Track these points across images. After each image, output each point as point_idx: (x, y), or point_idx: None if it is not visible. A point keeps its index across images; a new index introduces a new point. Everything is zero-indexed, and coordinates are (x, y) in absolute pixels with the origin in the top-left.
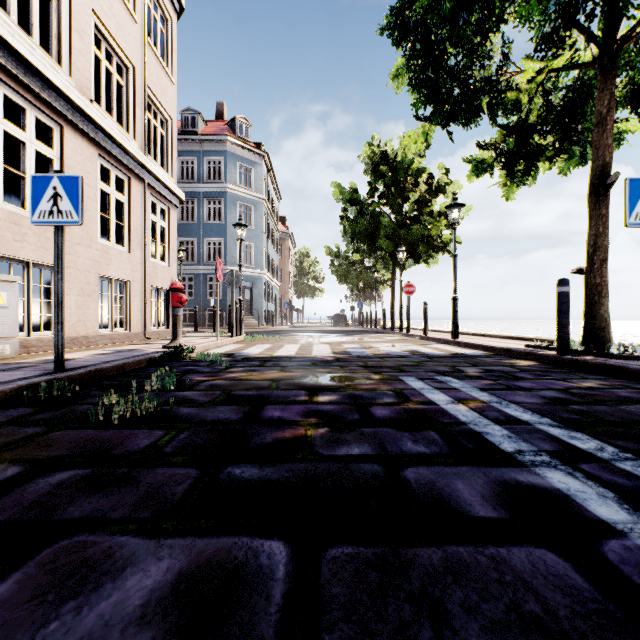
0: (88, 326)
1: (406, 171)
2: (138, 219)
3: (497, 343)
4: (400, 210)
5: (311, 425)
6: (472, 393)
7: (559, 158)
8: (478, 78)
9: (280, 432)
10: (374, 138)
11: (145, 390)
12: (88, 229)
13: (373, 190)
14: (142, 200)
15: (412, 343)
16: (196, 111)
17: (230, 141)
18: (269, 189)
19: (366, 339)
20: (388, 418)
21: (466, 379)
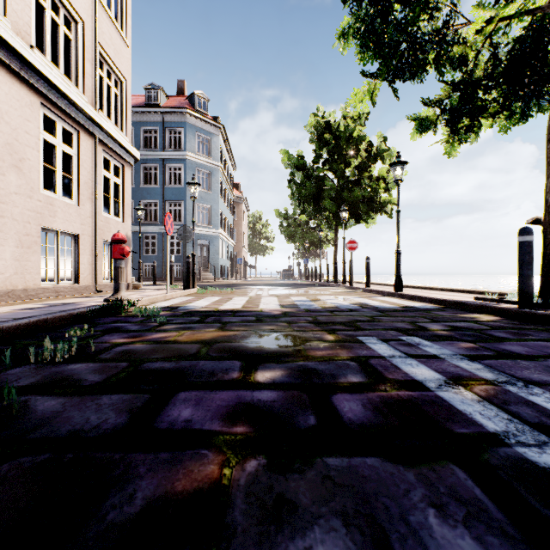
0: (28, 279)
1: (348, 139)
2: (88, 173)
3: (443, 296)
4: (342, 174)
5: (234, 447)
6: (462, 364)
7: (502, 115)
8: (426, 30)
9: (171, 473)
10: (319, 109)
11: (29, 361)
12: (28, 178)
13: (318, 157)
14: (93, 155)
15: (357, 295)
16: (158, 86)
17: (189, 113)
18: (225, 158)
19: (313, 292)
20: (365, 424)
21: (438, 340)
